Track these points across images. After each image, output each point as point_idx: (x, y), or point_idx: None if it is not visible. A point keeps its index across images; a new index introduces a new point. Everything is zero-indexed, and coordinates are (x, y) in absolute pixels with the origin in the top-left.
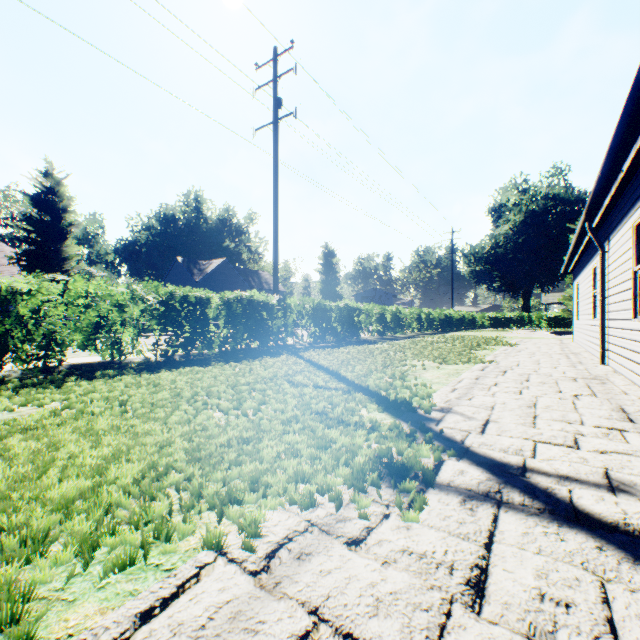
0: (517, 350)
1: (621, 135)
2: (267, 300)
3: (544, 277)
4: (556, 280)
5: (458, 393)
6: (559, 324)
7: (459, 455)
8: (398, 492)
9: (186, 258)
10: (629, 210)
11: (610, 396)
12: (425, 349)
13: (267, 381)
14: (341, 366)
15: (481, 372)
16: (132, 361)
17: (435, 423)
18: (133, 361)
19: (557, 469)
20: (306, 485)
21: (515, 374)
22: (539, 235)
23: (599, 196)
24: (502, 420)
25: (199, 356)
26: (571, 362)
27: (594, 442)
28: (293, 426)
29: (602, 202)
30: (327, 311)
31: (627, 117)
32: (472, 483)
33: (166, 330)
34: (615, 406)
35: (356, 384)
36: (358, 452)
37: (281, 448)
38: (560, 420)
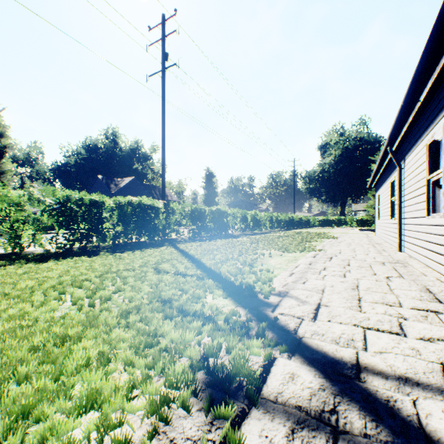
0: (338, 241)
1: (425, 63)
2: (154, 204)
3: (354, 193)
4: (362, 195)
5: (295, 277)
6: (364, 224)
7: (291, 350)
8: (212, 419)
9: (105, 176)
10: (423, 133)
11: (414, 277)
12: (273, 241)
13: (136, 269)
14: (205, 255)
15: (313, 258)
16: (33, 252)
17: (272, 309)
18: (34, 252)
19: (392, 366)
20: (98, 412)
21: (339, 260)
22: (351, 164)
23: (400, 123)
24: (332, 304)
25: (95, 248)
26: (377, 250)
27: (417, 327)
28: (127, 319)
29: (401, 129)
30: (202, 213)
31: (432, 43)
32: (303, 395)
33: (63, 227)
34: (421, 287)
35: (211, 270)
36: (183, 352)
37: (94, 352)
38: (381, 302)
